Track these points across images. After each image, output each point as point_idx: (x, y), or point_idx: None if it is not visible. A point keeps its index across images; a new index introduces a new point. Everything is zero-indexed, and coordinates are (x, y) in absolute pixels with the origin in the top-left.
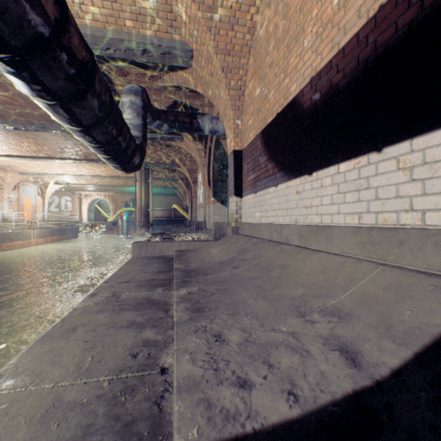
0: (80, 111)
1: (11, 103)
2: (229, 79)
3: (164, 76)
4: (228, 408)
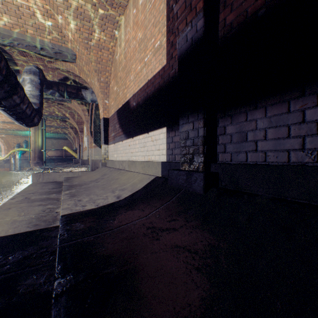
0: (7, 102)
1: None
2: (100, 77)
3: (56, 62)
4: (77, 209)
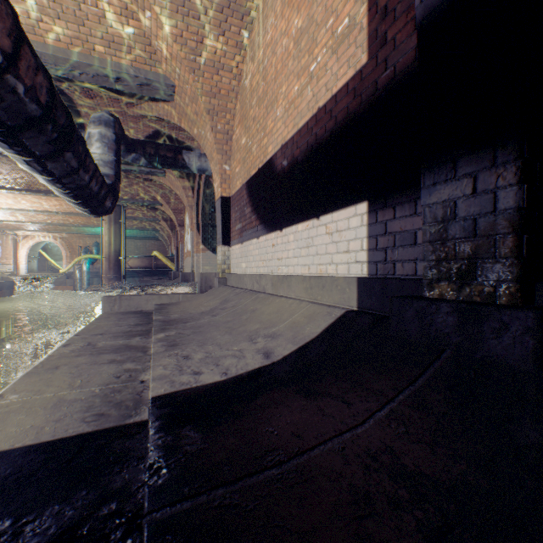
0: (55, 165)
1: None
2: (216, 122)
3: (142, 105)
4: (184, 382)
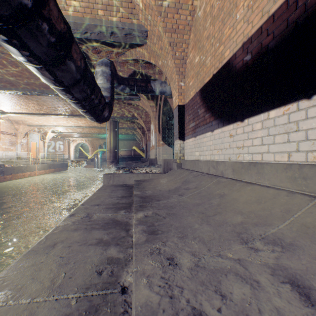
0: (61, 73)
1: (20, 75)
2: (175, 51)
3: (126, 52)
4: None
